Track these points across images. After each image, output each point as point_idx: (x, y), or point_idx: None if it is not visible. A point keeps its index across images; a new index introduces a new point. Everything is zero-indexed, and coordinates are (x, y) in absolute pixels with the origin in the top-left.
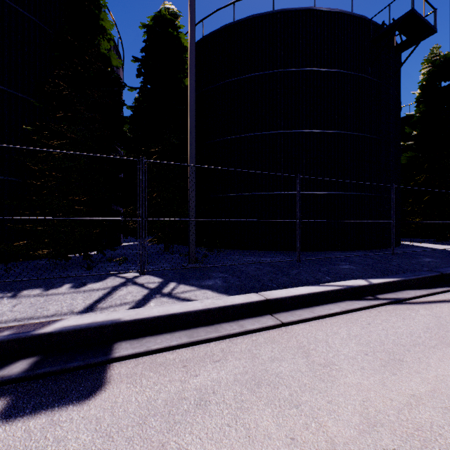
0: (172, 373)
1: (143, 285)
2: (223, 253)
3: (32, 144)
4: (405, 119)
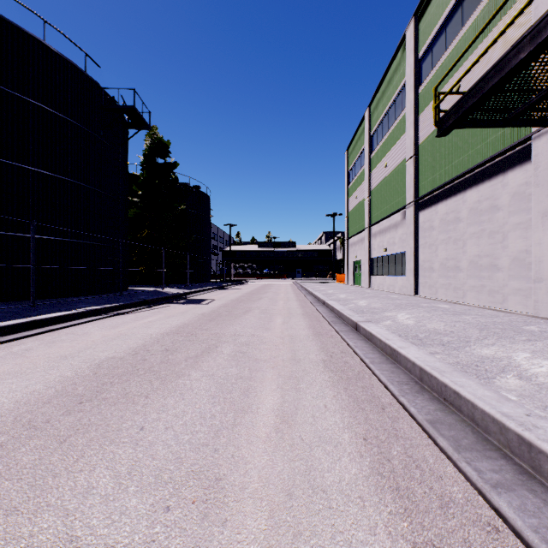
0: None
1: None
2: None
3: None
4: (133, 176)
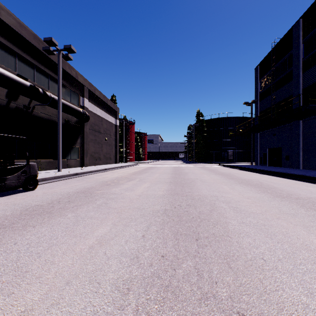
0: None
1: None
2: None
3: None
4: None
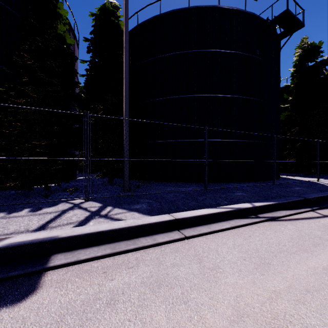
0: (93, 278)
1: (86, 209)
2: (152, 184)
3: (3, 101)
4: (284, 88)
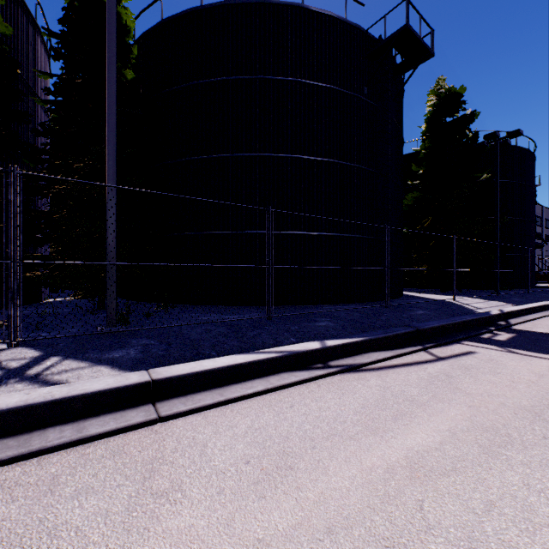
0: None
1: None
2: (181, 310)
3: None
4: (413, 155)
